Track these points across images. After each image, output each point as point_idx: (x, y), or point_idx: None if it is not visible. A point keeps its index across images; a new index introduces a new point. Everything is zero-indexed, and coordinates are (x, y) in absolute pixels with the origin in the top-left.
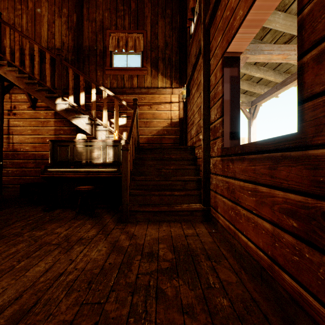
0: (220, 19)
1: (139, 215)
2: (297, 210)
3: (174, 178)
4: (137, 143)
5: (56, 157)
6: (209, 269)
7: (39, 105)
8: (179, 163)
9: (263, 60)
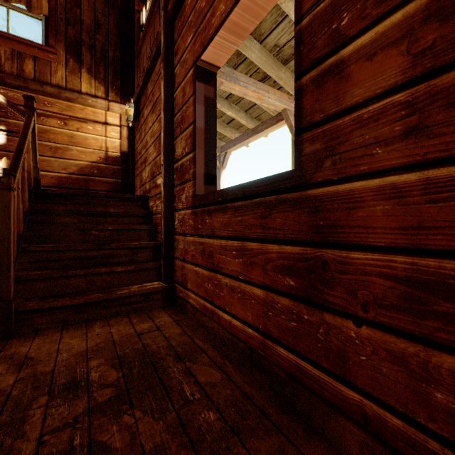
0: (190, 10)
1: (42, 317)
2: (295, 265)
3: (116, 245)
4: (34, 183)
5: None
6: (183, 375)
7: None
8: (122, 221)
9: (239, 93)
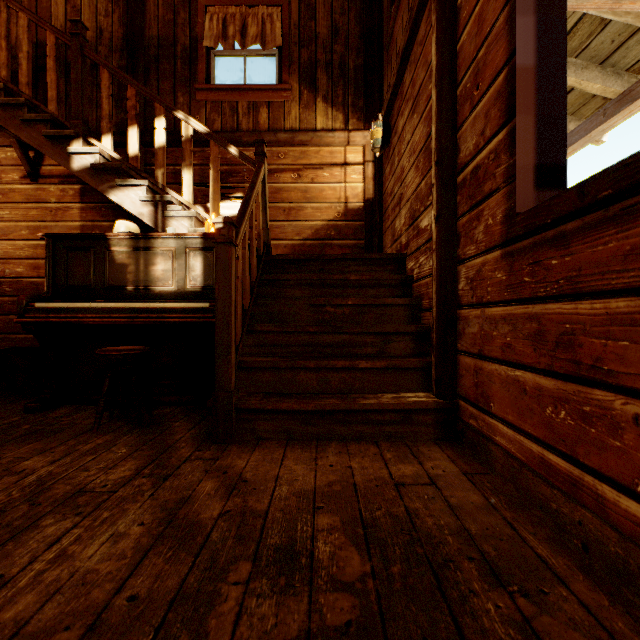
0: None
1: (264, 421)
2: None
3: (358, 327)
4: (264, 248)
5: (62, 276)
6: (516, 639)
7: (47, 173)
8: (366, 293)
9: (601, 2)
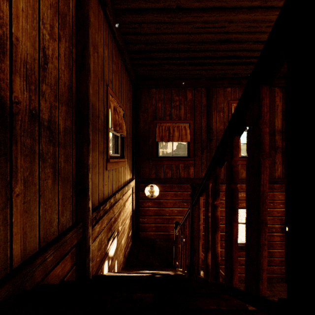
0: None
1: None
2: None
3: None
4: None
5: None
6: None
7: None
8: None
9: None
